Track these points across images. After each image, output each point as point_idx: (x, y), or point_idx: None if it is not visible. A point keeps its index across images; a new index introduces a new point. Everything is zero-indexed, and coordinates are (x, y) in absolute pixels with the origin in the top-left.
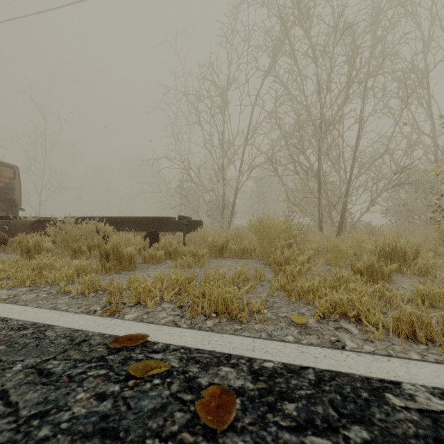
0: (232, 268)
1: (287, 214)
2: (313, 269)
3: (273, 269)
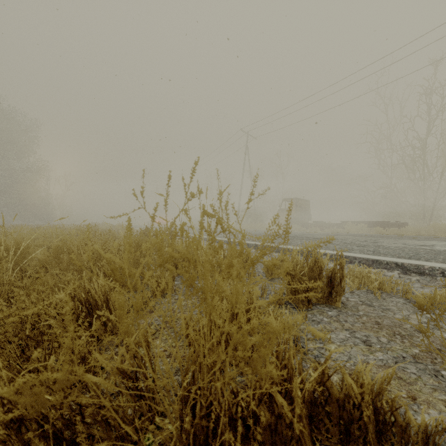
0: None
1: None
2: None
3: None
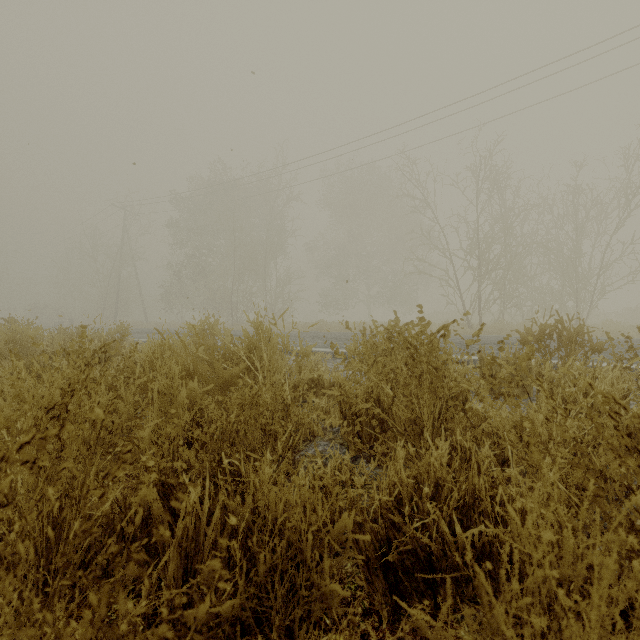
0: None
1: None
2: None
3: None
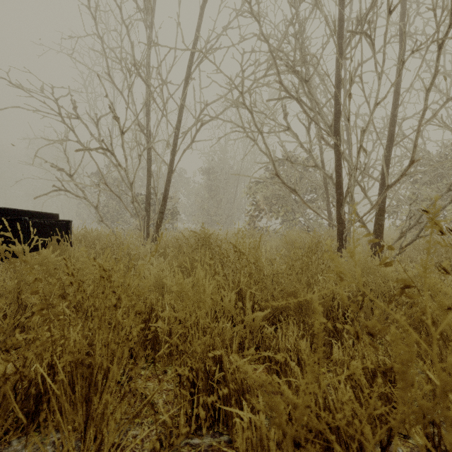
0: None
1: (253, 214)
2: None
3: None
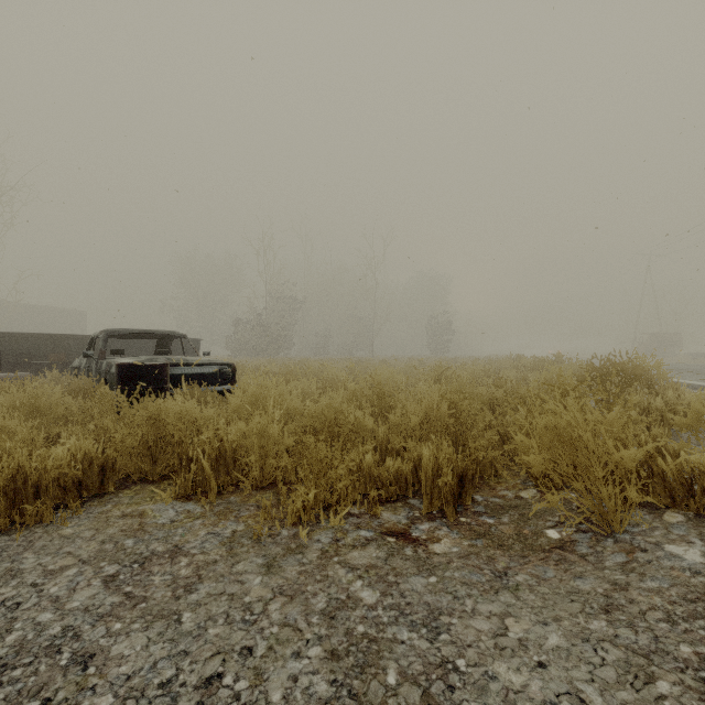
0: None
1: None
2: None
3: None
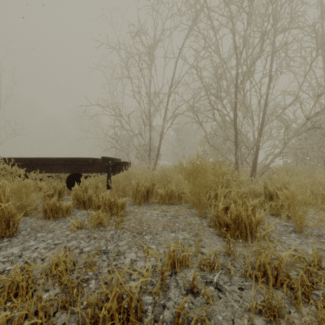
0: (159, 228)
1: (203, 156)
2: (267, 228)
3: (214, 228)
